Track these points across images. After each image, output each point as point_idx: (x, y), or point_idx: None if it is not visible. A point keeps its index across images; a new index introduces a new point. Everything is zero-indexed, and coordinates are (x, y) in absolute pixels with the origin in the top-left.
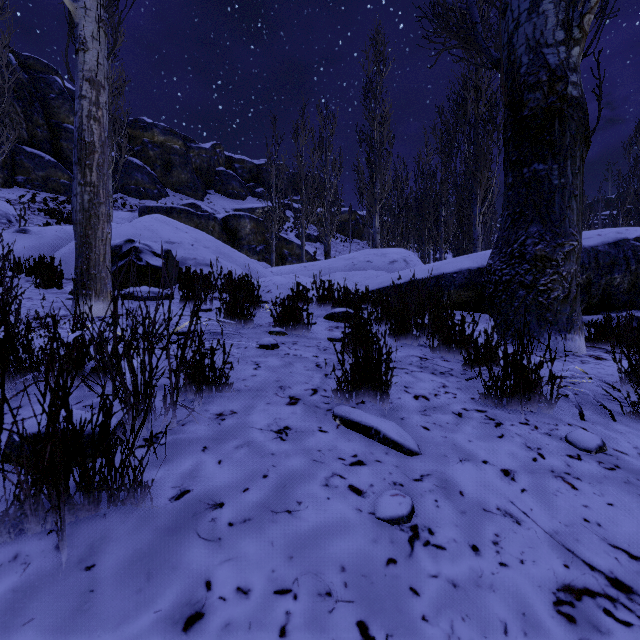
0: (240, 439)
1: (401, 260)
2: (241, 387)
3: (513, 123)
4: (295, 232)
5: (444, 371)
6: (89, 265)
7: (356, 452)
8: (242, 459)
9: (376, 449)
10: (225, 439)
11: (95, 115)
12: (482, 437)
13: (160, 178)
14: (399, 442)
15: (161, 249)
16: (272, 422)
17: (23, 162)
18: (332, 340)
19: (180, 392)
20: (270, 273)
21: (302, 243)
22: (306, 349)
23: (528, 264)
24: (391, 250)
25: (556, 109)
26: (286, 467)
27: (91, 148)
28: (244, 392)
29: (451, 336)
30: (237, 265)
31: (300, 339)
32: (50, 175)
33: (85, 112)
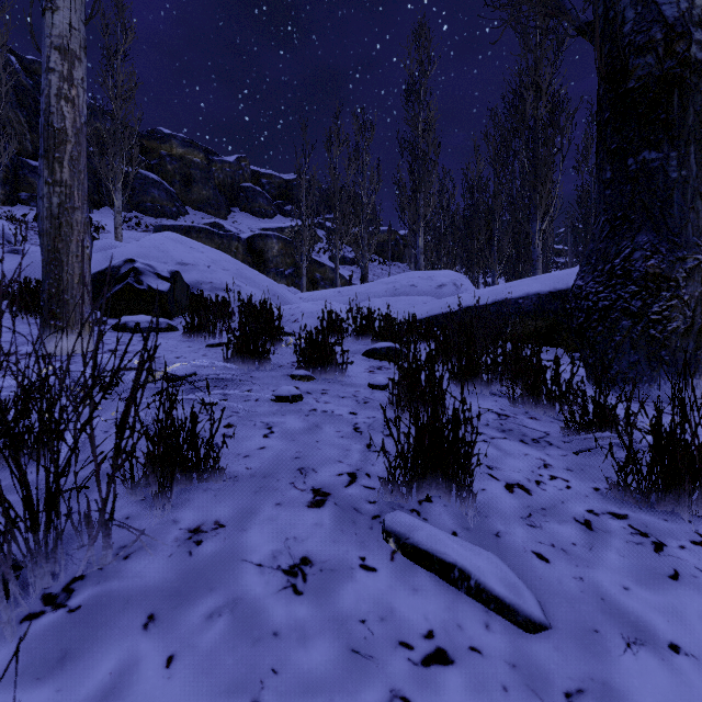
0: (220, 592)
1: (450, 284)
2: (240, 471)
3: (613, 100)
4: (328, 254)
5: (537, 437)
6: (59, 288)
7: (431, 624)
8: (215, 651)
9: (466, 614)
10: (192, 593)
11: (67, 94)
12: (644, 578)
13: (179, 195)
14: (507, 601)
15: (83, 252)
16: (281, 547)
17: (27, 177)
18: (374, 387)
19: (137, 486)
20: (299, 299)
21: (336, 266)
22: (340, 401)
23: (635, 285)
24: (438, 272)
25: (675, 77)
26: (298, 674)
27: (61, 136)
28: (243, 481)
29: (539, 384)
30: (261, 290)
31: (332, 386)
32: None
33: (53, 90)
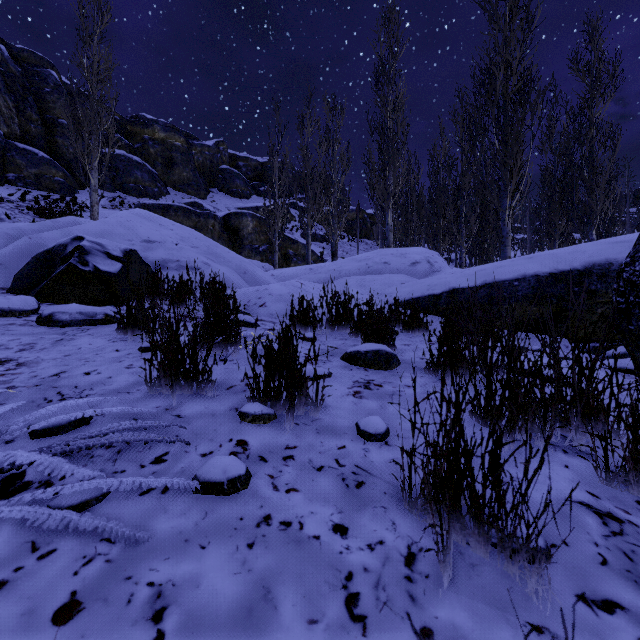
0: None
1: (424, 261)
2: None
3: None
4: (300, 231)
5: None
6: None
7: None
8: None
9: None
10: None
11: None
12: None
13: (161, 176)
14: None
15: None
16: None
17: (15, 159)
18: (368, 437)
19: None
20: (270, 277)
21: (308, 242)
22: (314, 484)
23: None
24: (411, 249)
25: None
26: None
27: None
28: None
29: None
30: (231, 268)
31: (301, 435)
32: (43, 172)
33: None
